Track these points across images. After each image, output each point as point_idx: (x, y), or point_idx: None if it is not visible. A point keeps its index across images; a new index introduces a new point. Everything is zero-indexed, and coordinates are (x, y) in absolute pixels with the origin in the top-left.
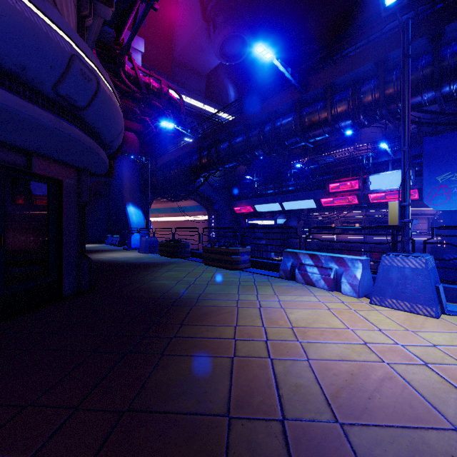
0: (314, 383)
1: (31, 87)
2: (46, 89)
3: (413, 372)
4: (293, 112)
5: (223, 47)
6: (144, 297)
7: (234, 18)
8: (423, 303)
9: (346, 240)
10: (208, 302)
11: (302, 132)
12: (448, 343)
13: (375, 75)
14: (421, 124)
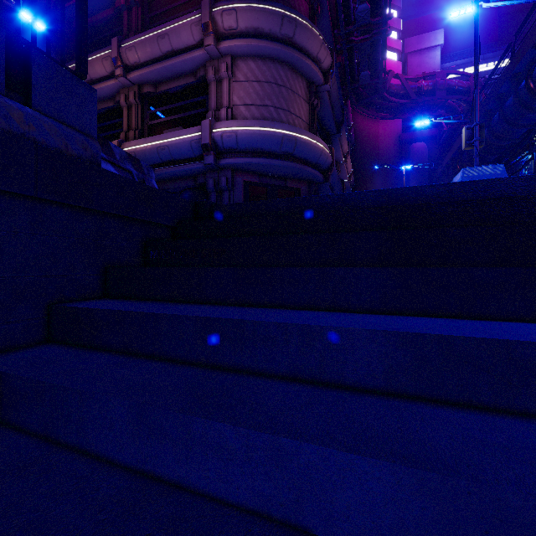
0: None
1: (274, 154)
2: (278, 152)
3: None
4: None
5: None
6: None
7: None
8: None
9: None
10: None
11: None
12: None
13: None
14: None
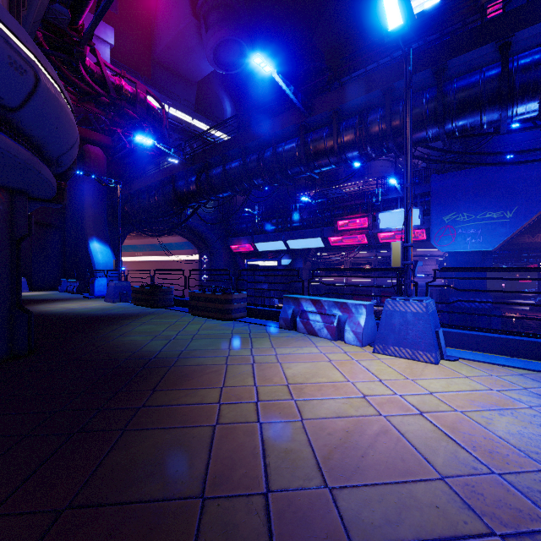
0: (306, 445)
1: None
2: None
3: (408, 423)
4: (296, 137)
5: (217, 52)
6: (107, 358)
7: (231, 19)
8: (423, 349)
9: (356, 283)
10: (190, 360)
11: (306, 161)
12: (444, 390)
13: (382, 104)
14: (427, 161)
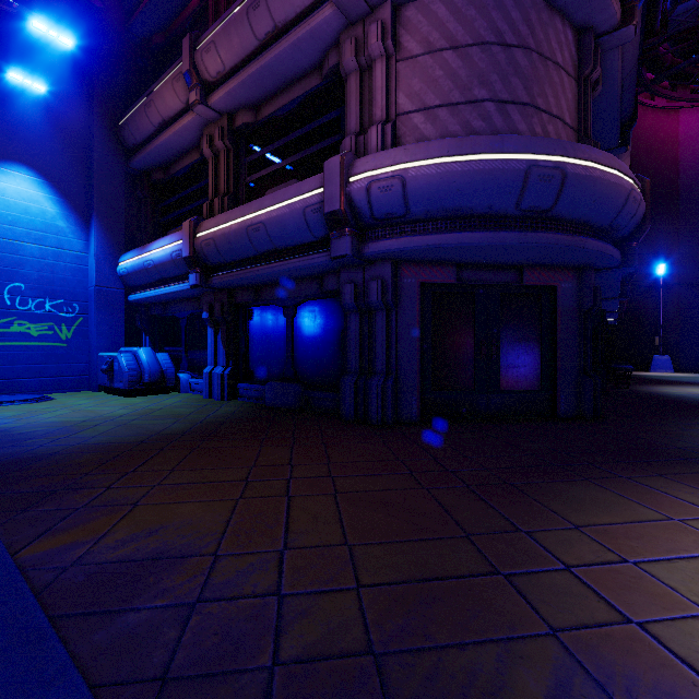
0: None
1: (500, 217)
2: (510, 212)
3: None
4: None
5: None
6: (656, 441)
7: None
8: None
9: None
10: None
11: None
12: None
13: None
14: None
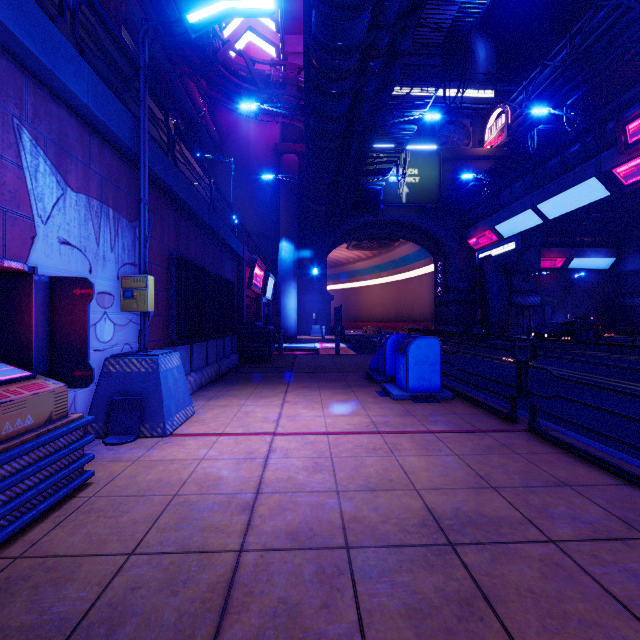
0: None
1: None
2: None
3: None
4: None
5: None
6: None
7: None
8: None
9: None
10: None
11: None
12: None
13: None
14: None
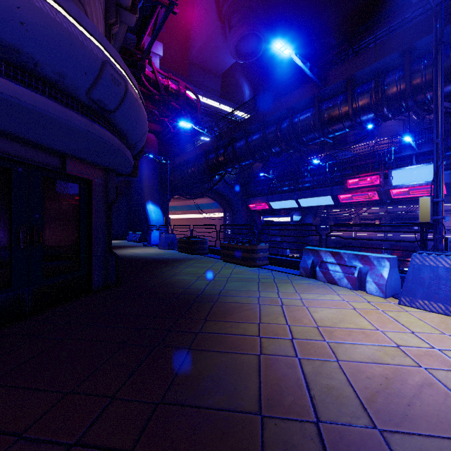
0: (346, 385)
1: (68, 93)
2: (80, 95)
3: None
4: (311, 107)
5: (238, 46)
6: (167, 292)
7: (249, 17)
8: None
9: (365, 237)
10: (229, 298)
11: (321, 127)
12: None
13: (400, 65)
14: None
